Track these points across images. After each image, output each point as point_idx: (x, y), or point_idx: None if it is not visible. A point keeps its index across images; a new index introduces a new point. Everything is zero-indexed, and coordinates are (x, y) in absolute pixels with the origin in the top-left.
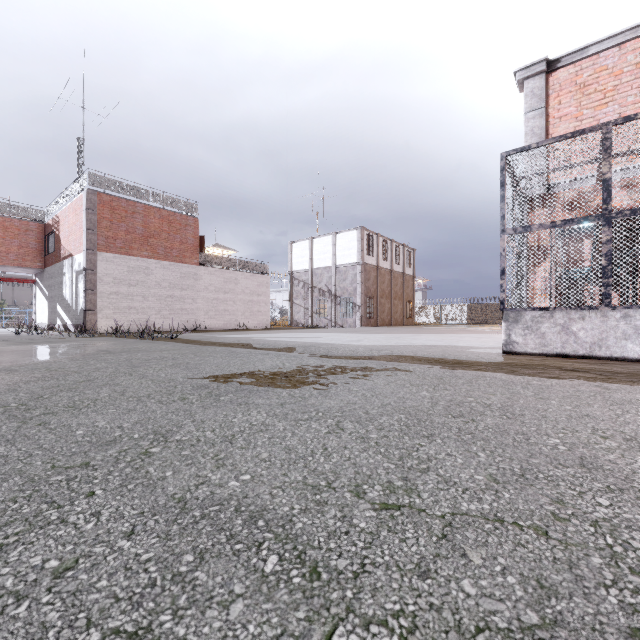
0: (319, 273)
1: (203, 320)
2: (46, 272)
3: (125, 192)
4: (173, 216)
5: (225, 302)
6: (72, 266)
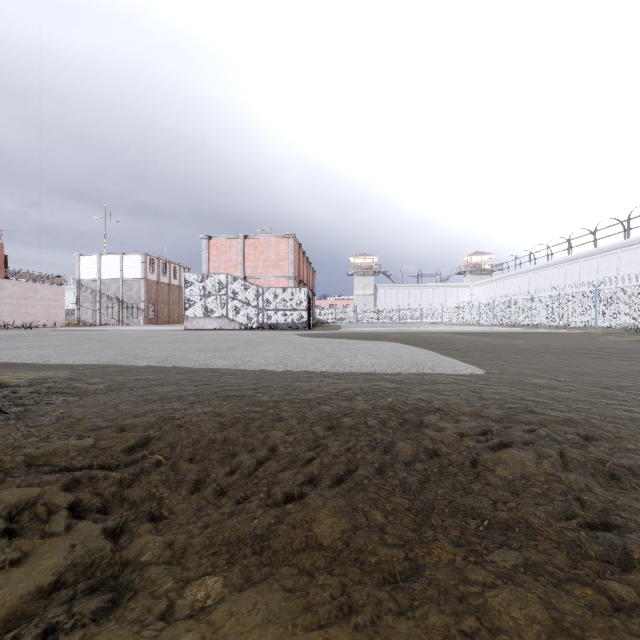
0: (108, 283)
1: (7, 320)
2: None
3: None
4: None
5: (26, 306)
6: None
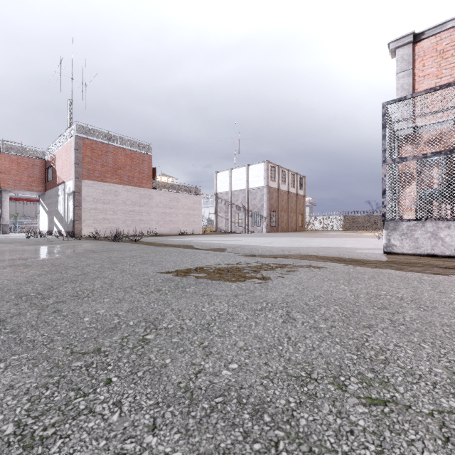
0: (236, 194)
1: (155, 228)
2: (46, 194)
3: (101, 137)
4: (134, 154)
5: (170, 215)
6: (64, 190)
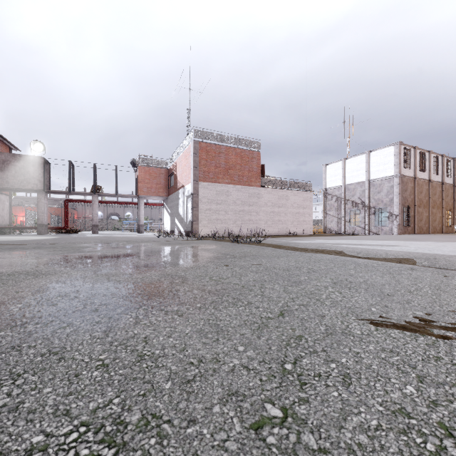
0: (352, 188)
1: (263, 228)
2: (169, 198)
3: (214, 139)
4: (243, 152)
5: (279, 214)
6: (184, 193)
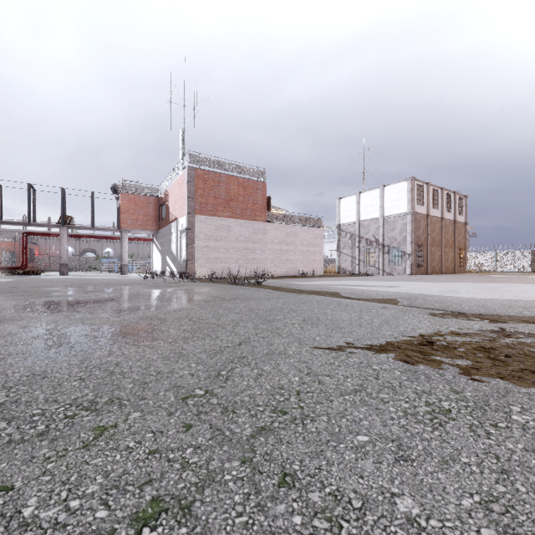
0: (366, 224)
1: (269, 268)
2: (159, 233)
3: (213, 166)
4: (247, 182)
5: (287, 252)
6: (177, 227)
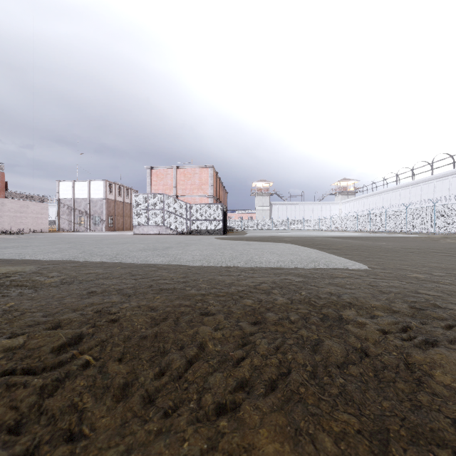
0: (79, 201)
1: (7, 228)
2: None
3: None
4: None
5: (21, 218)
6: None
